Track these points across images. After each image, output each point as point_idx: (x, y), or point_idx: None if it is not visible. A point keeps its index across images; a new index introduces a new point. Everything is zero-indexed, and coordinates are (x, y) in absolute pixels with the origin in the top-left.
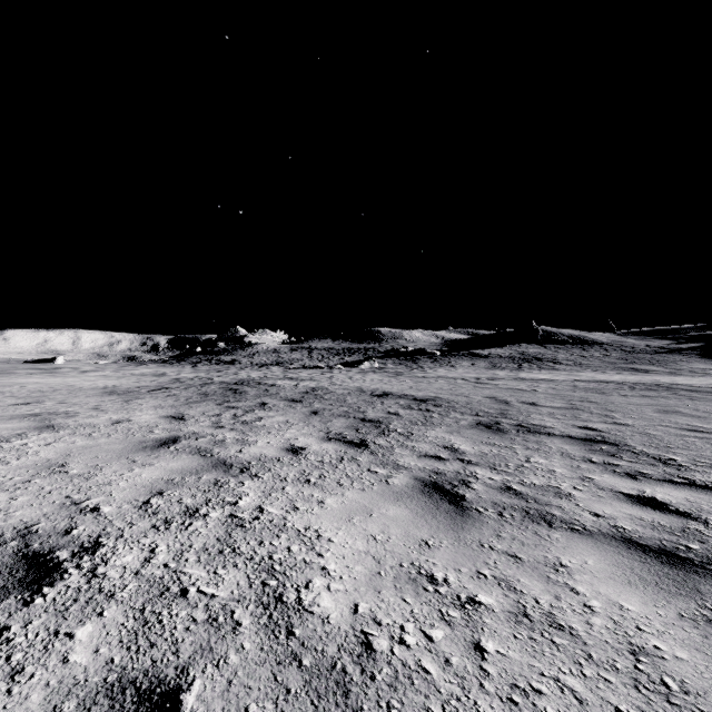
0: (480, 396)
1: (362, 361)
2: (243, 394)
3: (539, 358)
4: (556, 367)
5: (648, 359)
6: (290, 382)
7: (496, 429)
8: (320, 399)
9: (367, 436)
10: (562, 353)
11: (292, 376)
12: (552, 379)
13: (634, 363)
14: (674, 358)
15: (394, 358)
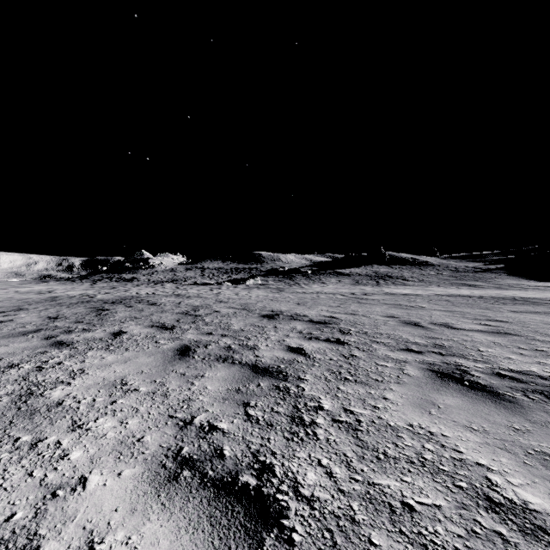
0: (378, 315)
1: (247, 278)
2: (105, 317)
3: (390, 276)
4: (407, 283)
5: (471, 277)
6: (175, 299)
7: (487, 391)
8: (199, 324)
9: (270, 440)
10: (406, 272)
11: (180, 293)
12: (418, 294)
13: (463, 279)
14: (490, 276)
15: (274, 276)
